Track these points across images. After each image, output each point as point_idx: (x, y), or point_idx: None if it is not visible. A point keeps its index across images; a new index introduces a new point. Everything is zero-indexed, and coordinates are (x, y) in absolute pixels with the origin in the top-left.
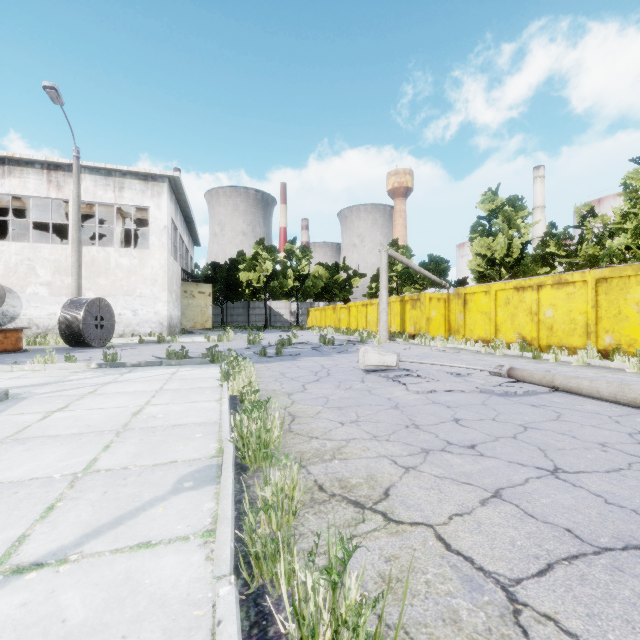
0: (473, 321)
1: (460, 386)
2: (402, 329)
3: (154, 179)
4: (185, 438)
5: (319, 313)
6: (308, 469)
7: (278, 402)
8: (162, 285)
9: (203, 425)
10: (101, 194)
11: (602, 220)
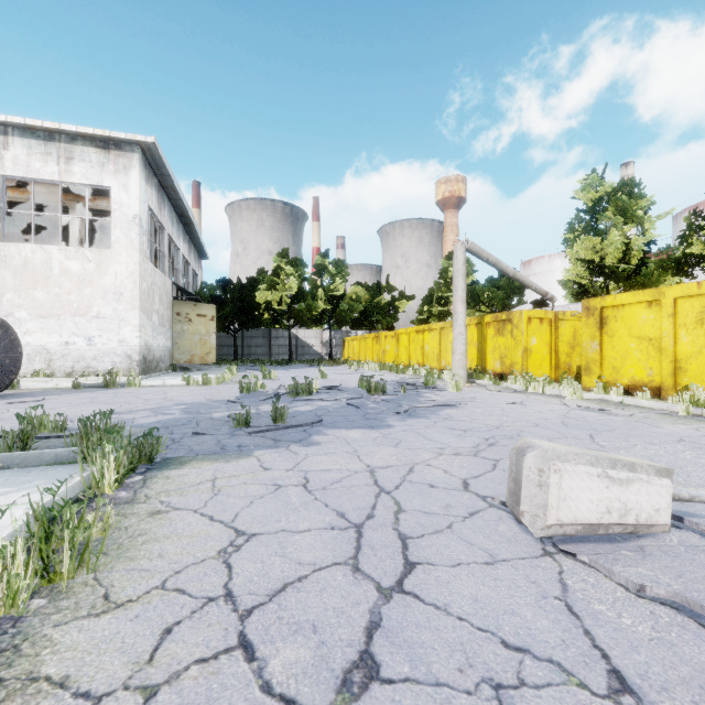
0: (620, 353)
1: None
2: (480, 365)
3: (118, 147)
4: None
5: (357, 343)
6: None
7: None
8: (130, 301)
9: None
10: (38, 167)
11: None
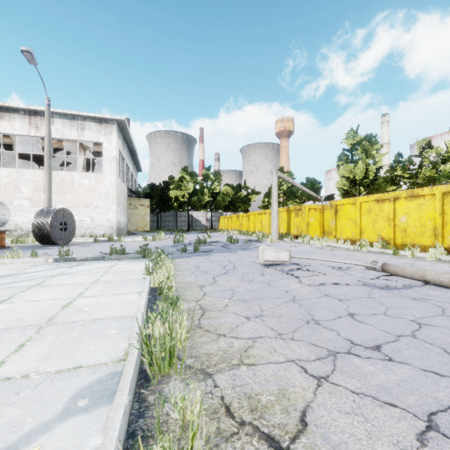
0: (342, 225)
1: (344, 279)
2: (288, 231)
3: (106, 122)
4: (99, 335)
5: (227, 220)
6: (215, 379)
7: (191, 294)
8: (112, 199)
9: (121, 319)
10: (68, 133)
11: (436, 151)
